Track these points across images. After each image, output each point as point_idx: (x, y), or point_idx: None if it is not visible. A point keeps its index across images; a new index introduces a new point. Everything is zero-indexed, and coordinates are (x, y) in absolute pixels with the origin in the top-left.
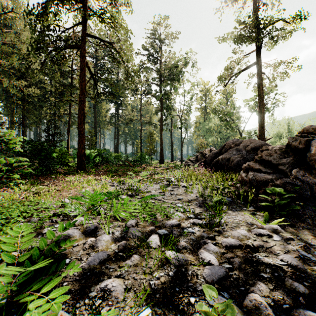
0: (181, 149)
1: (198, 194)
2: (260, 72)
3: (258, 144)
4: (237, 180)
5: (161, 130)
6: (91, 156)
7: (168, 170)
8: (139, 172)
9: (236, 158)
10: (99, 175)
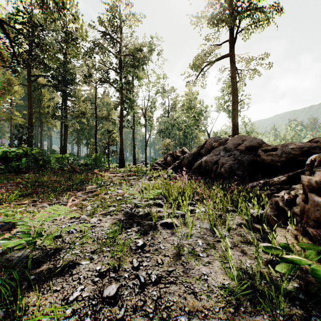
0: (145, 150)
1: (217, 266)
2: (233, 65)
3: (253, 142)
4: (274, 207)
5: (121, 126)
6: (12, 157)
7: (130, 177)
8: (83, 183)
9: (228, 161)
10: None
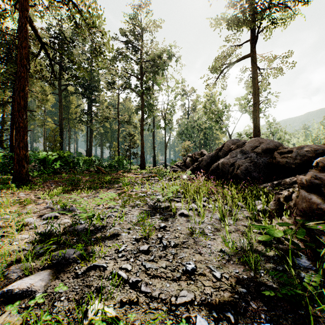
0: (165, 152)
1: (220, 241)
2: (254, 66)
3: (270, 145)
4: (276, 203)
5: (142, 130)
6: (49, 160)
7: (151, 178)
8: (111, 183)
9: (244, 163)
10: (44, 189)
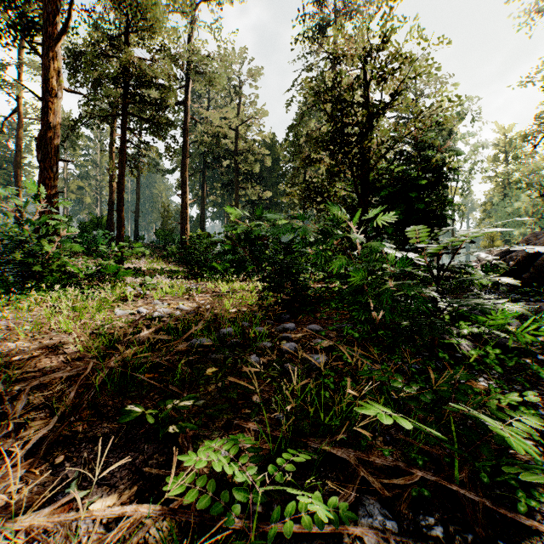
0: (452, 250)
1: None
2: None
3: None
4: None
5: None
6: None
7: None
8: None
9: None
10: None
